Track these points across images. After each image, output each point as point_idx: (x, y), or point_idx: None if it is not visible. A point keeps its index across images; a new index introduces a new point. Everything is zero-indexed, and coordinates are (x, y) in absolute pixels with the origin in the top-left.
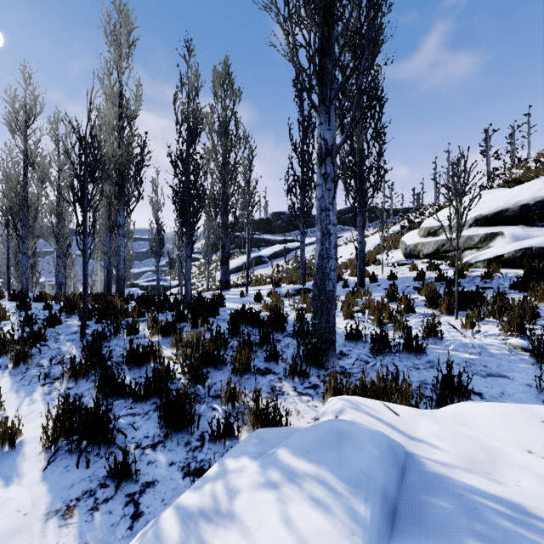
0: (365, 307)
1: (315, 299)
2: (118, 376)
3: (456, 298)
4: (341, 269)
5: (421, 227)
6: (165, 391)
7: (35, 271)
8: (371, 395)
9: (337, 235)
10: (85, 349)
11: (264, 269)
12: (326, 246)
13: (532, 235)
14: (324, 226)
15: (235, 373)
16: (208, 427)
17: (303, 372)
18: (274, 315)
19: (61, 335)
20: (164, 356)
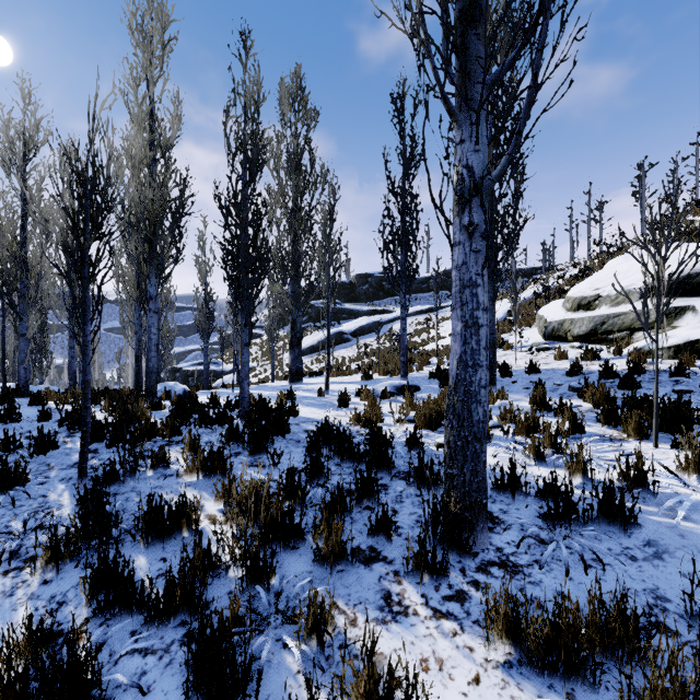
0: (503, 420)
1: (453, 434)
2: (122, 570)
3: (654, 415)
4: None
5: (567, 297)
6: (200, 603)
7: (45, 354)
8: (584, 647)
9: (443, 303)
10: (75, 513)
11: (347, 349)
12: (472, 347)
13: None
14: (468, 313)
15: (319, 561)
16: (276, 696)
17: (438, 566)
18: (375, 444)
19: (53, 469)
20: (201, 532)
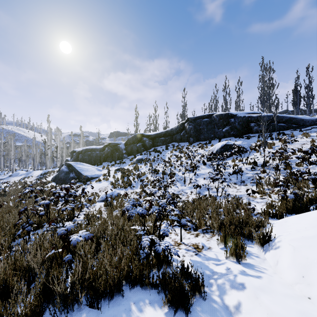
0: None
1: None
2: None
3: None
4: None
5: None
6: None
7: None
8: None
9: None
10: None
11: None
12: None
13: None
14: None
15: None
16: None
17: None
18: None
19: None
20: None
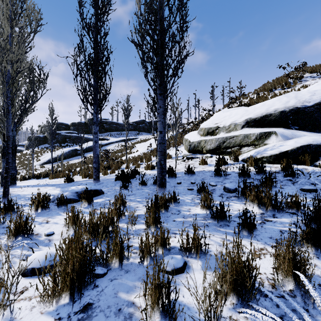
0: (186, 250)
1: None
2: None
3: None
4: (137, 162)
5: (200, 128)
6: None
7: None
8: None
9: (135, 137)
10: None
11: (79, 159)
12: None
13: (297, 135)
14: None
15: None
16: None
17: None
18: None
19: None
20: None
